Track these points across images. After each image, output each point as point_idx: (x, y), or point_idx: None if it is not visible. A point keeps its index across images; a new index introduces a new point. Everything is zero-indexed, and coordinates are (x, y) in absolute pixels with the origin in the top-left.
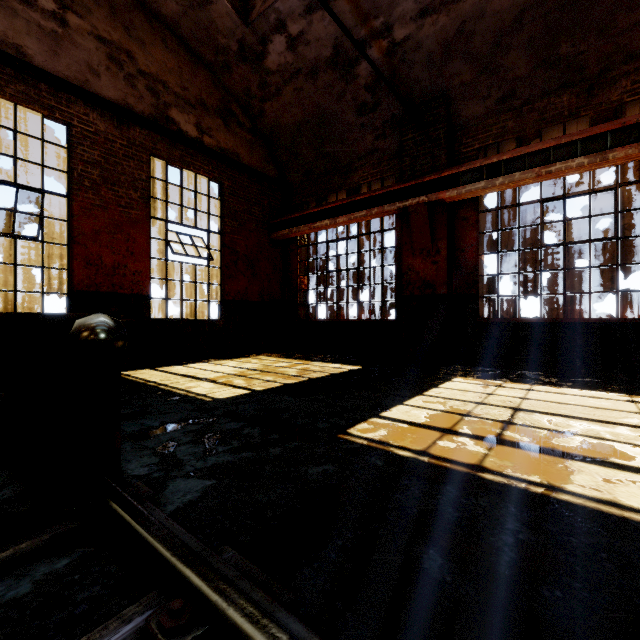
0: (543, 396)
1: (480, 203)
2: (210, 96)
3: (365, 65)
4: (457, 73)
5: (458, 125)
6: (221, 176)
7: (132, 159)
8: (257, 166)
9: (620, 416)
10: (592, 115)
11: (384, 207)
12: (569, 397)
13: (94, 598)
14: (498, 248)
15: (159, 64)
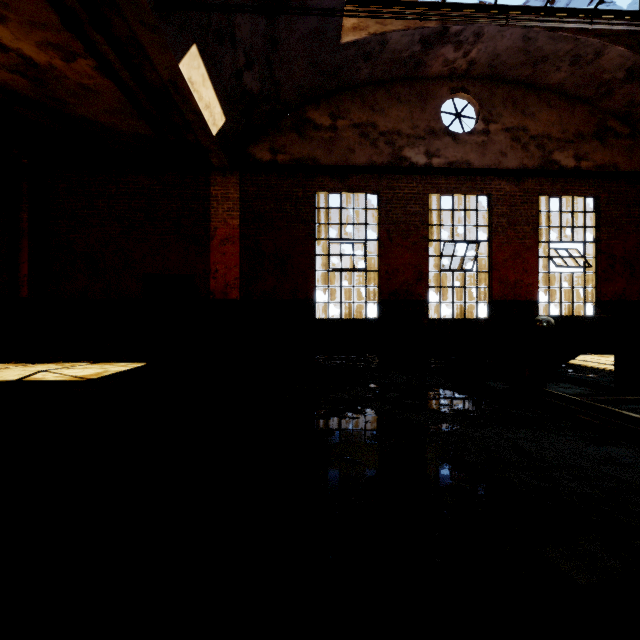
0: None
1: None
2: (586, 125)
3: None
4: None
5: None
6: (597, 191)
7: (526, 203)
8: (636, 167)
9: None
10: None
11: None
12: None
13: None
14: None
15: (544, 124)
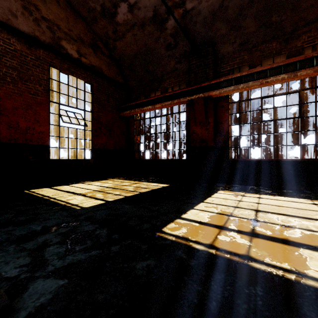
0: (268, 201)
1: (230, 98)
2: (85, 36)
3: (170, 22)
4: (219, 29)
5: (219, 57)
6: (92, 80)
7: (38, 67)
8: (112, 76)
9: (313, 214)
10: (287, 53)
11: (180, 99)
12: (281, 202)
13: None
14: (239, 122)
15: (55, 14)
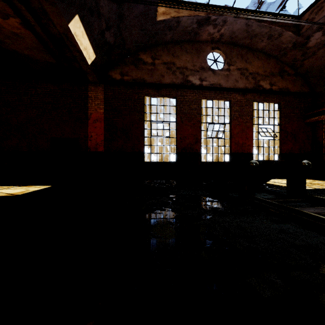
0: None
1: None
2: (275, 69)
3: None
4: None
5: None
6: (279, 100)
7: (247, 105)
8: (297, 90)
9: None
10: None
11: None
12: None
13: (321, 207)
14: None
15: (256, 67)
